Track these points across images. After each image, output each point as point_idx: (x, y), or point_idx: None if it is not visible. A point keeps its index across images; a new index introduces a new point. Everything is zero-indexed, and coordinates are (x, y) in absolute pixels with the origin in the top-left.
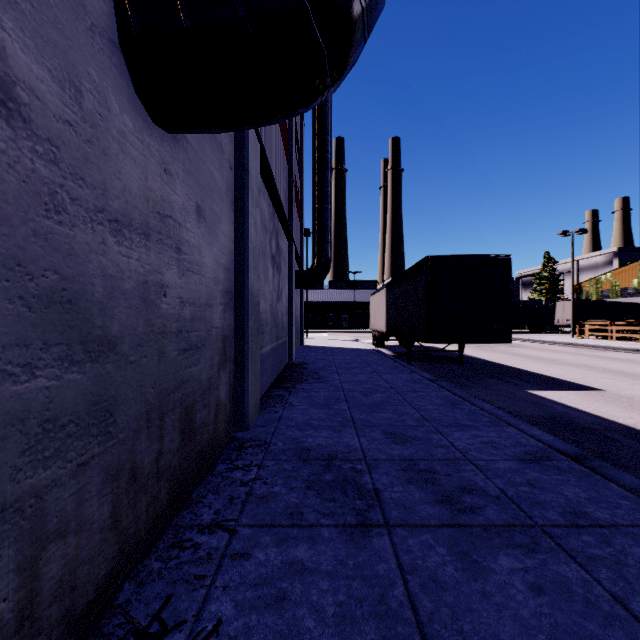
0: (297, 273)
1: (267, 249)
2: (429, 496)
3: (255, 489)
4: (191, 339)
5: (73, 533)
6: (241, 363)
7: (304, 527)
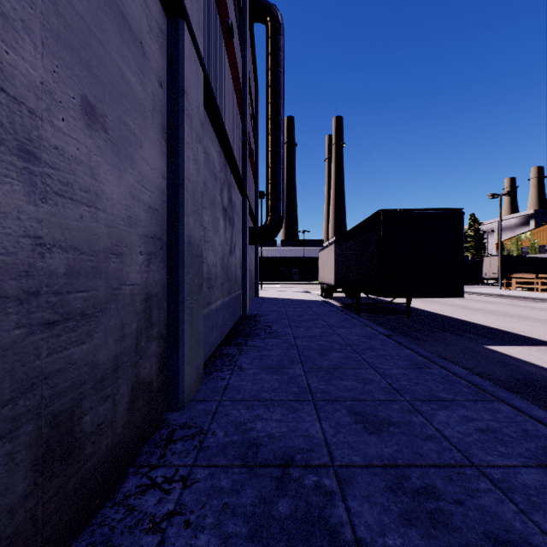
0: (251, 229)
1: (217, 199)
2: None
3: (168, 541)
4: (69, 304)
5: None
6: (175, 327)
7: None
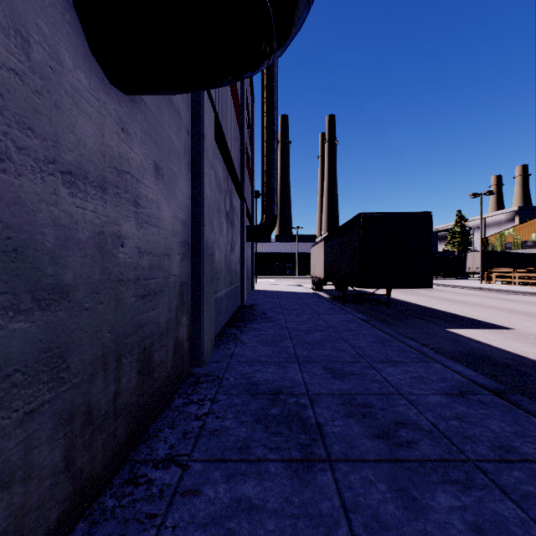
0: (248, 228)
1: (222, 207)
2: (367, 430)
3: (208, 423)
4: (149, 286)
5: (19, 482)
6: (197, 306)
7: (252, 462)
